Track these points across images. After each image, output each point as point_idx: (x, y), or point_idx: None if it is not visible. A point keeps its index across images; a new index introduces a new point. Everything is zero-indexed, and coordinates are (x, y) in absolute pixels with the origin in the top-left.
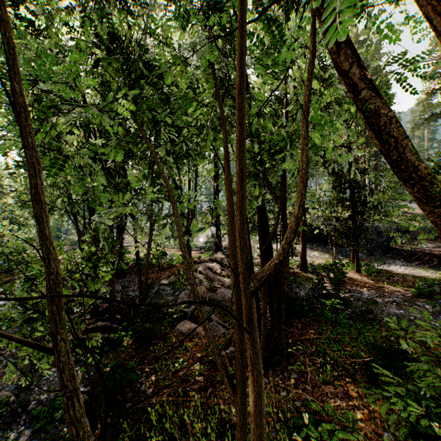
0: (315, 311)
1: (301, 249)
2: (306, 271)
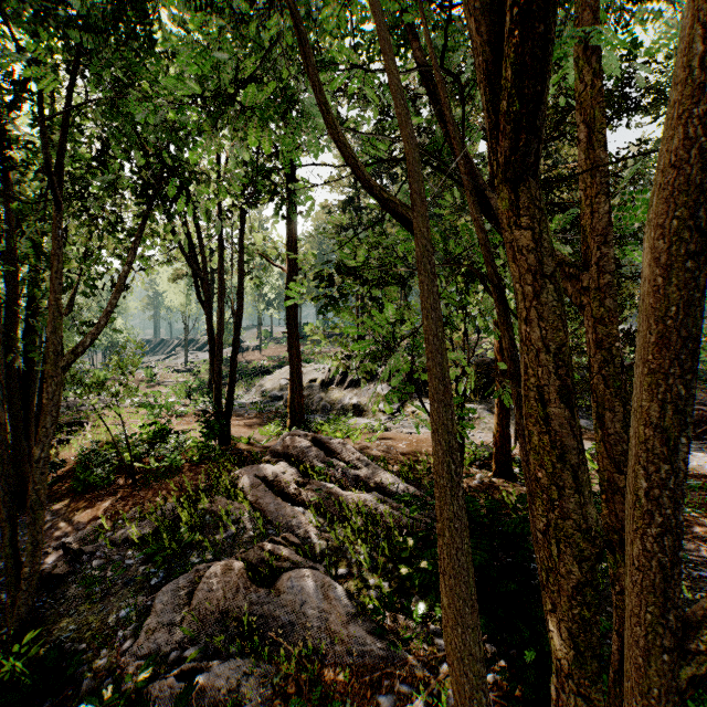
0: None
1: (497, 424)
2: (510, 478)
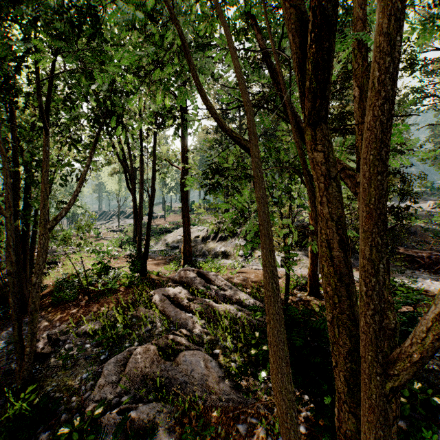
0: (403, 433)
1: (310, 264)
2: (318, 296)
